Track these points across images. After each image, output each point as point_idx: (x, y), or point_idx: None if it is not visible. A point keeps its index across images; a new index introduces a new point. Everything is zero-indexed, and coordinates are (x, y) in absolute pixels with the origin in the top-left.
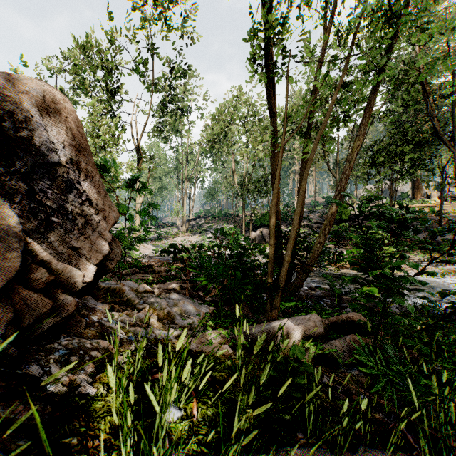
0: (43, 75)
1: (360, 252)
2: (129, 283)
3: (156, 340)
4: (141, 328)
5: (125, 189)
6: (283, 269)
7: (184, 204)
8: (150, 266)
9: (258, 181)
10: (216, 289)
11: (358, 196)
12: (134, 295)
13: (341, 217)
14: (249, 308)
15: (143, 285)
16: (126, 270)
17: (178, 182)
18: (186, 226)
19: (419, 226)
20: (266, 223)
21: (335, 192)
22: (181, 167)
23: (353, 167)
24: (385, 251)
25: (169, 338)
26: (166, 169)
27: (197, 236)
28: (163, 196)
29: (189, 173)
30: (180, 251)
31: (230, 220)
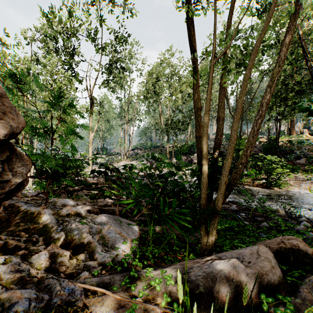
0: (21, 43)
1: (256, 173)
2: (66, 200)
3: (46, 310)
4: (22, 292)
5: (53, 107)
6: (220, 191)
7: (125, 139)
8: (97, 184)
9: (179, 121)
10: (146, 208)
11: (248, 133)
12: (53, 220)
13: (239, 147)
14: (178, 226)
15: (67, 207)
16: (75, 187)
17: (121, 123)
18: (126, 155)
19: (298, 153)
20: (184, 152)
21: (257, 117)
22: (123, 113)
23: (245, 113)
24: (281, 172)
25: (73, 298)
26: (113, 114)
27: (135, 161)
28: (111, 133)
29: (129, 117)
30: (110, 171)
31: (158, 150)
